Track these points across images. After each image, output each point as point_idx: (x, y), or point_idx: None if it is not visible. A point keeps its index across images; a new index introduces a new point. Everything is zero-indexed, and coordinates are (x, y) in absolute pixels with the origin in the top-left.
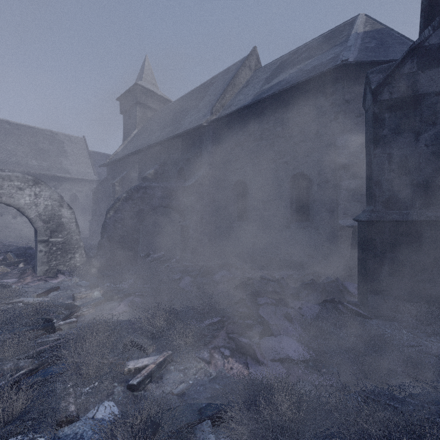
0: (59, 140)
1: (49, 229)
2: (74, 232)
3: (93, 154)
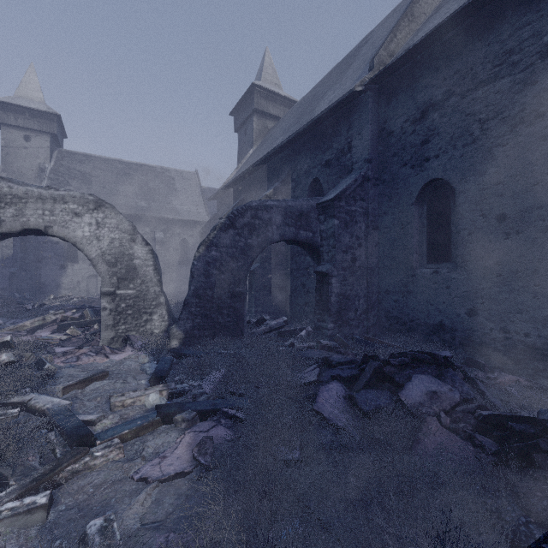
0: (170, 177)
1: (115, 276)
2: (151, 281)
3: (206, 191)
